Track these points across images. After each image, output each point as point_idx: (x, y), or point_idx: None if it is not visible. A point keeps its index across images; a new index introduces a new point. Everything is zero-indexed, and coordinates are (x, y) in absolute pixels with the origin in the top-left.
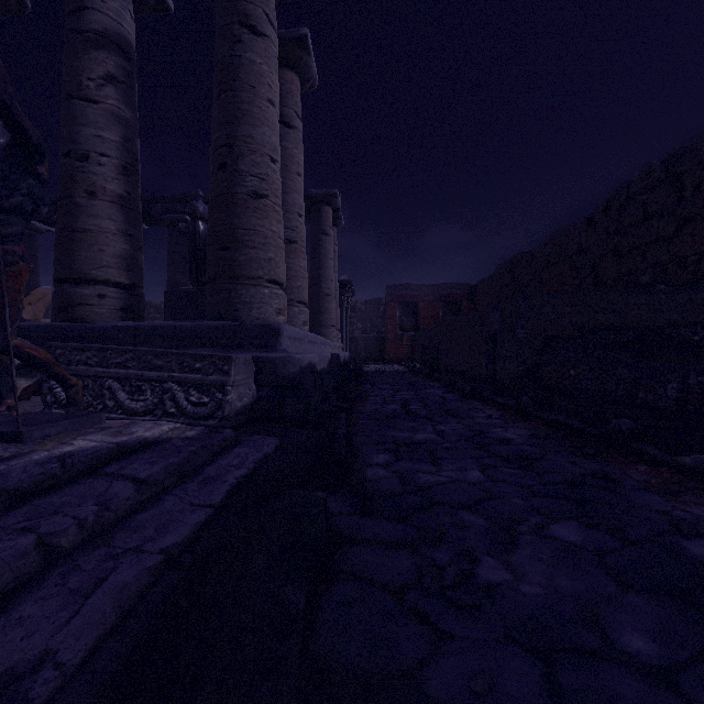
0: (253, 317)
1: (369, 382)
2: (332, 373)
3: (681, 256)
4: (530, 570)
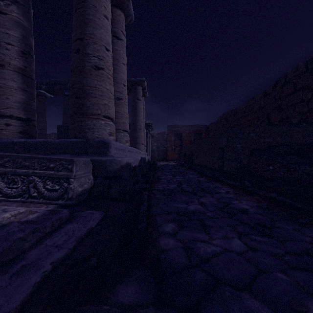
0: (95, 136)
1: (160, 171)
2: (141, 167)
3: None
4: None
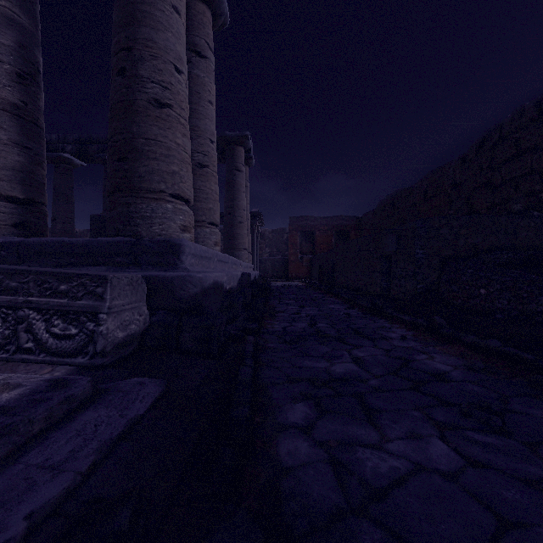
0: (154, 233)
1: (276, 297)
2: (242, 291)
3: None
4: None
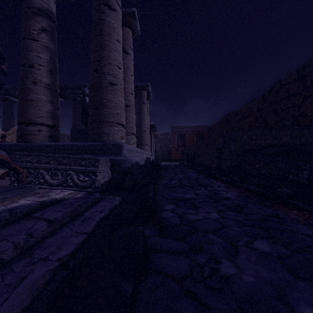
0: (110, 140)
1: (163, 170)
2: (147, 166)
3: (305, 113)
4: (246, 267)
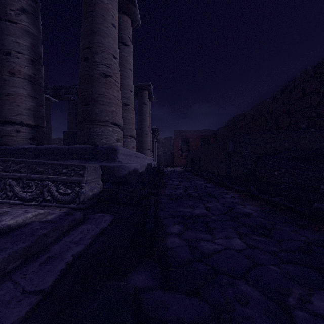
0: (103, 143)
1: (166, 177)
2: (148, 173)
3: (323, 114)
4: None
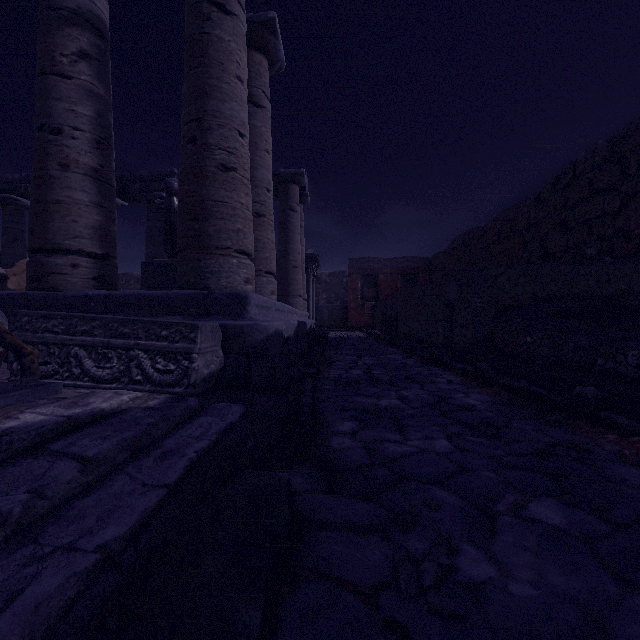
0: (222, 286)
1: (333, 348)
2: (299, 340)
3: (626, 230)
4: (516, 562)
